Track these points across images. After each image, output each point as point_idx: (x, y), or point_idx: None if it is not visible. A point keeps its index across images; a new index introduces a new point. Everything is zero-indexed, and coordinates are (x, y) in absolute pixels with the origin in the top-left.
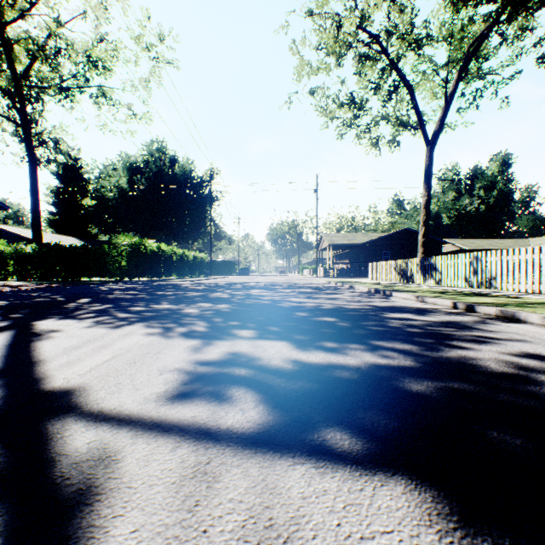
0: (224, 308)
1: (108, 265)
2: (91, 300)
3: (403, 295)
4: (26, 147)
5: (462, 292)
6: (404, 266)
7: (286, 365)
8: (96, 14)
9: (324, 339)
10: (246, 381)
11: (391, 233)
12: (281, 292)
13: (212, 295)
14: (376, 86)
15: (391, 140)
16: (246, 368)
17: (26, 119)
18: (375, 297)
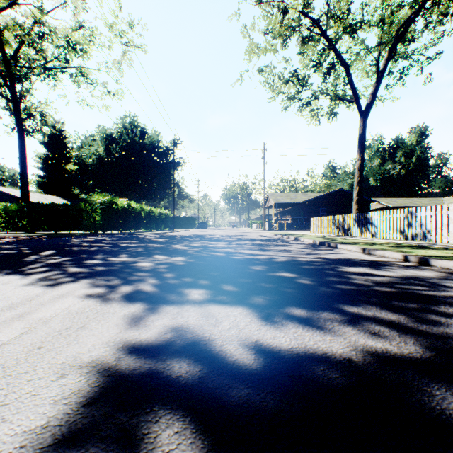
0: (179, 261)
1: (84, 220)
2: (55, 252)
3: (348, 247)
4: (15, 119)
5: (403, 244)
6: (341, 220)
7: (246, 354)
8: (75, 4)
9: (287, 303)
10: (186, 394)
11: (327, 193)
12: (234, 244)
13: (170, 247)
14: (317, 63)
15: (329, 111)
16: (190, 360)
17: (15, 95)
18: (322, 249)
